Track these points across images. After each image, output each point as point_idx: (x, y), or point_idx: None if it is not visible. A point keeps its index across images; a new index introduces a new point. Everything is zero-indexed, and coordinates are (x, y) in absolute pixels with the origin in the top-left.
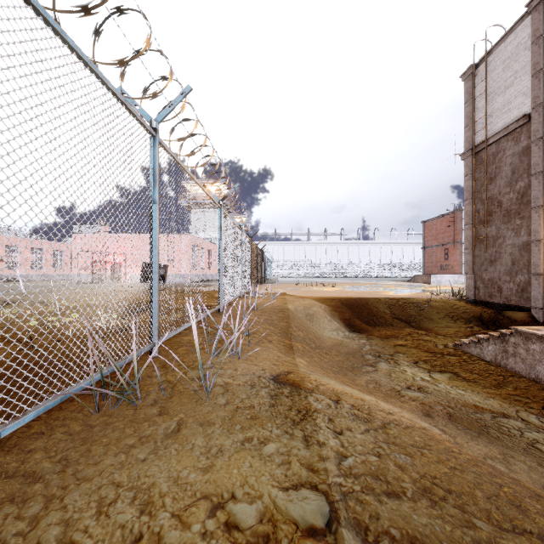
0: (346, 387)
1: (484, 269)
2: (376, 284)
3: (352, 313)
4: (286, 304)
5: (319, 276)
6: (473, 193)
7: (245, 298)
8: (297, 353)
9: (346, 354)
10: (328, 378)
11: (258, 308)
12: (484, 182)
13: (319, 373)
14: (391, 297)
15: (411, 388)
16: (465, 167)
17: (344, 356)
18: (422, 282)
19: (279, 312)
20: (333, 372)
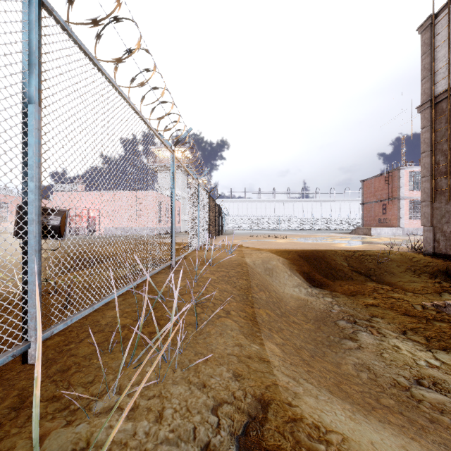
0: (367, 430)
1: (445, 221)
2: (322, 236)
3: (310, 266)
4: (243, 258)
5: (268, 229)
6: (431, 145)
7: (197, 255)
8: (264, 329)
9: (315, 319)
10: (325, 398)
11: (214, 264)
12: (445, 132)
13: (305, 380)
14: (347, 250)
15: (424, 384)
16: (422, 119)
17: (314, 322)
18: (362, 234)
19: (236, 267)
20: (310, 354)
